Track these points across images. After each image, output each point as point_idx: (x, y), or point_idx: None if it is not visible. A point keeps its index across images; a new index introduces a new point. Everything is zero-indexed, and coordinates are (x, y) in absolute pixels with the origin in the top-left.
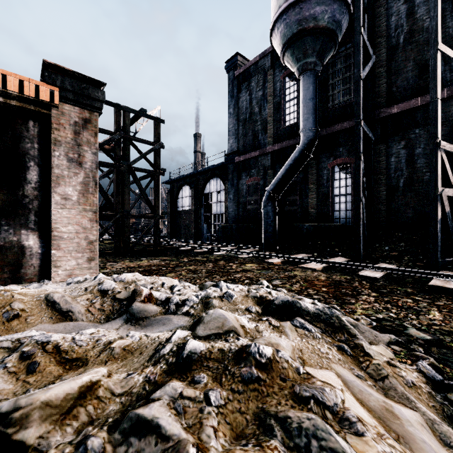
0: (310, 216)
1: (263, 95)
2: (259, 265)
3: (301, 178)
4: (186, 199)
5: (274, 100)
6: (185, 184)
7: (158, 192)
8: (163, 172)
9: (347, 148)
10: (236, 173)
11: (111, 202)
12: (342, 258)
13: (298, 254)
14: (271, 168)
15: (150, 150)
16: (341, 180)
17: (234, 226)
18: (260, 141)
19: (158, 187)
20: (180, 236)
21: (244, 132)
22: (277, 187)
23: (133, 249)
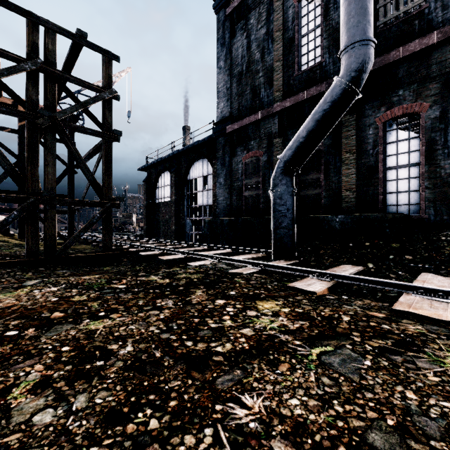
0: (344, 202)
1: (267, 33)
2: (291, 305)
3: (328, 145)
4: (166, 189)
5: (284, 36)
6: (164, 170)
7: (109, 166)
8: (117, 136)
9: (414, 87)
10: (229, 147)
11: (20, 178)
12: (439, 276)
13: (337, 265)
14: (279, 135)
15: (93, 98)
16: (400, 143)
17: (226, 220)
18: (262, 99)
19: (109, 159)
20: (158, 235)
21: (239, 89)
22: (297, 153)
23: (61, 255)
